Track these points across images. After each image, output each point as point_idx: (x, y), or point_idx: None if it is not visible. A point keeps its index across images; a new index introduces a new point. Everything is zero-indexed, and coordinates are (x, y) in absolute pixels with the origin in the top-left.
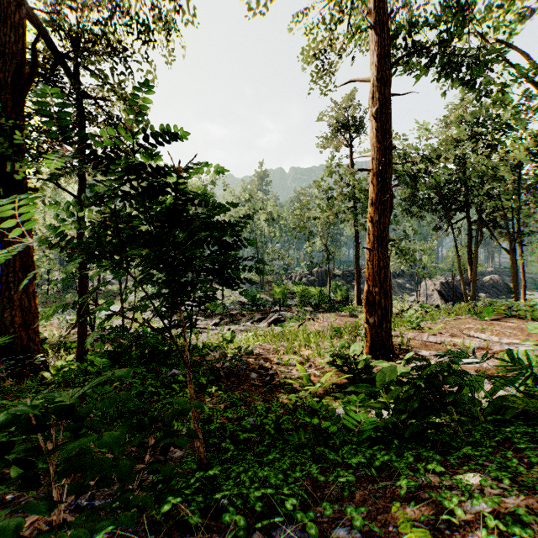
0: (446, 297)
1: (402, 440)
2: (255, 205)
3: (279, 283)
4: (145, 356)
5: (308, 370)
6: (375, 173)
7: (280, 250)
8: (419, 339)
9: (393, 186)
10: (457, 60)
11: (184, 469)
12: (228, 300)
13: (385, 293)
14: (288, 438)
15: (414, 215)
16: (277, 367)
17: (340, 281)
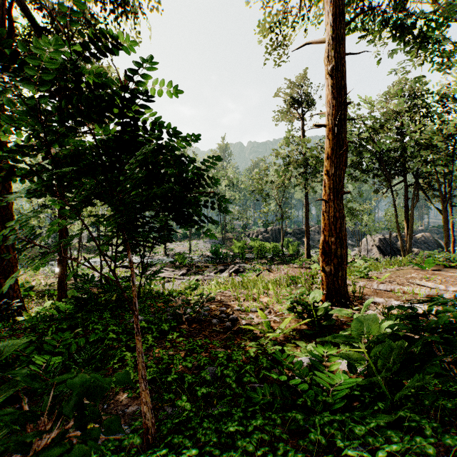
0: (384, 251)
1: (386, 402)
2: (217, 172)
3: (239, 240)
4: (111, 302)
5: (267, 316)
6: (331, 128)
7: (239, 211)
8: (370, 287)
9: (348, 142)
10: (407, 25)
11: (123, 445)
12: (194, 254)
13: (341, 243)
14: (251, 395)
15: (356, 179)
16: (238, 314)
17: (291, 238)
